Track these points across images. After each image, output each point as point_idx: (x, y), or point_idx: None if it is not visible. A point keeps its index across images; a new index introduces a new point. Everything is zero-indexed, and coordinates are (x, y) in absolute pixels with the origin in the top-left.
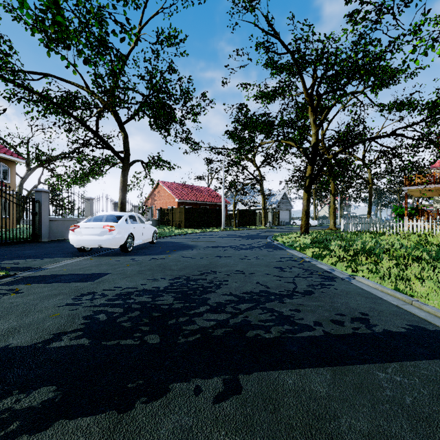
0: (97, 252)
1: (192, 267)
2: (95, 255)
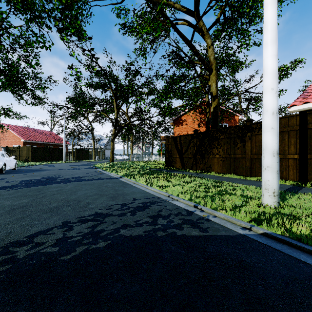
0: None
1: (49, 174)
2: None
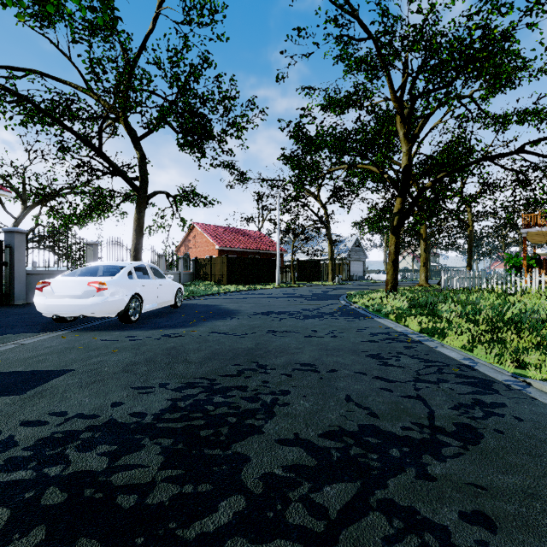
0: (85, 323)
1: (224, 354)
2: (77, 328)
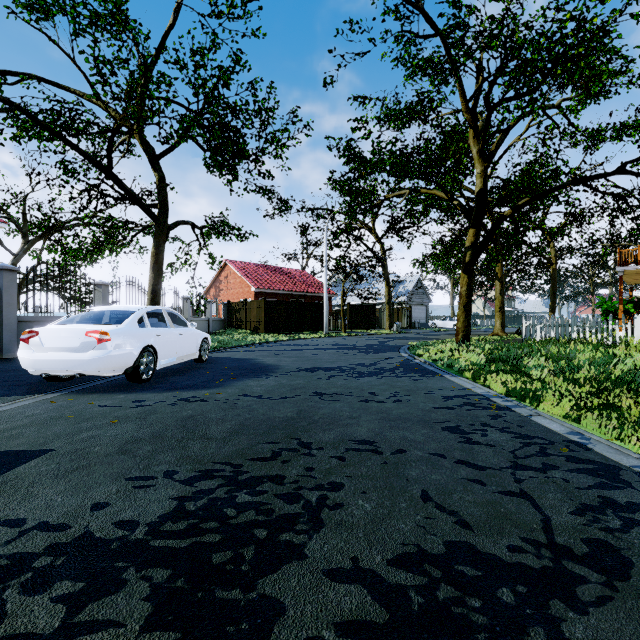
0: (85, 382)
1: (256, 427)
2: (73, 389)
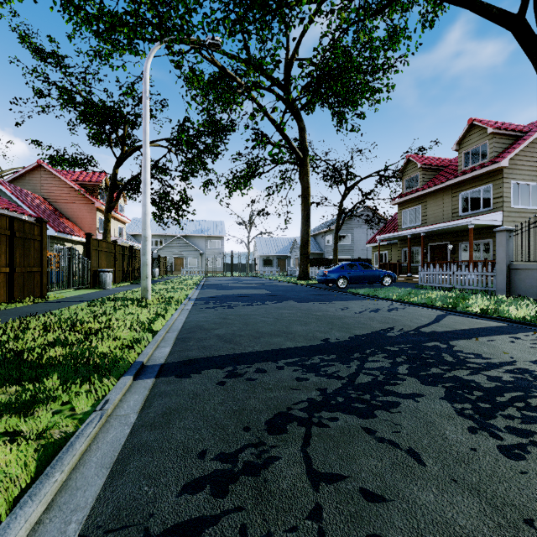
0: None
1: None
2: None
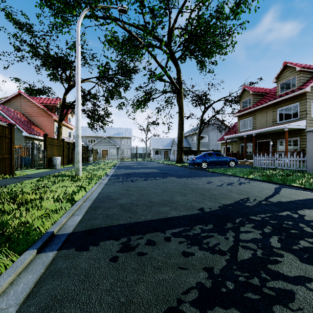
0: None
1: None
2: None
